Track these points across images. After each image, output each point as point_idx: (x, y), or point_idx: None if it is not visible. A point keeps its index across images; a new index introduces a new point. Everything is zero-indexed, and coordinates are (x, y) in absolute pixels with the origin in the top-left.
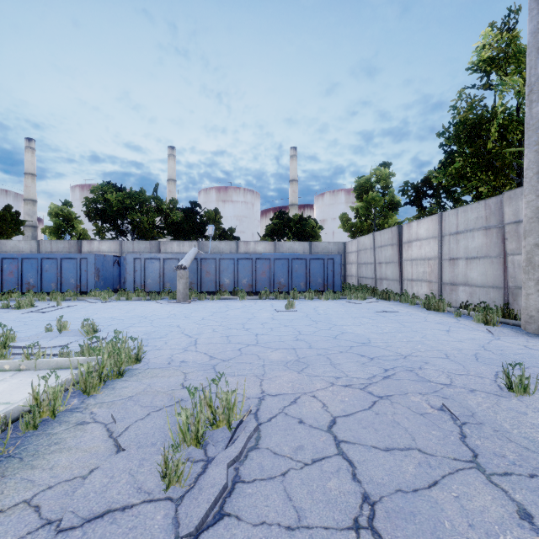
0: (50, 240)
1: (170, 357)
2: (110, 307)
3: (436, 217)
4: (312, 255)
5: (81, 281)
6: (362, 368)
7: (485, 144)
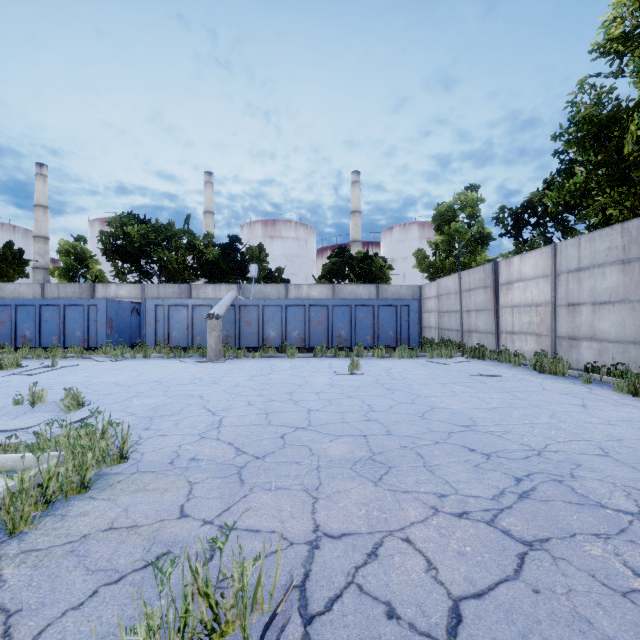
0: (57, 283)
1: (176, 450)
2: (119, 368)
3: (548, 250)
4: (382, 301)
5: (89, 334)
6: (478, 475)
7: (618, 149)
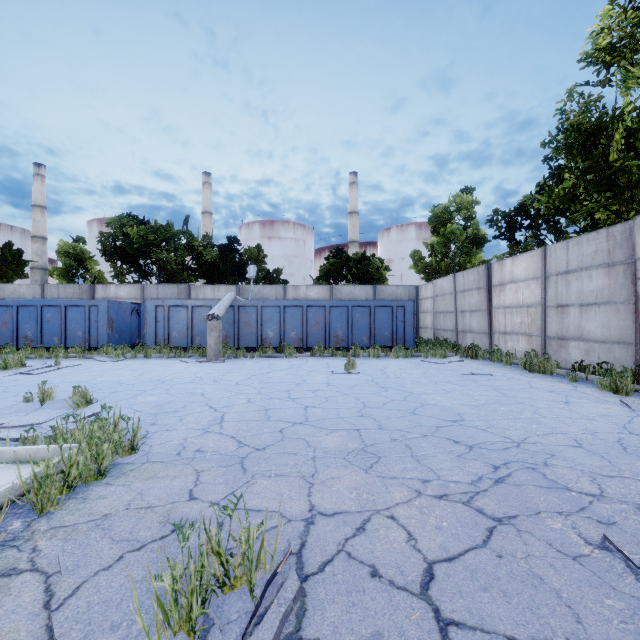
0: (56, 284)
1: (182, 443)
2: (122, 368)
3: (538, 252)
4: (378, 302)
5: (90, 334)
6: (459, 464)
7: (605, 156)
